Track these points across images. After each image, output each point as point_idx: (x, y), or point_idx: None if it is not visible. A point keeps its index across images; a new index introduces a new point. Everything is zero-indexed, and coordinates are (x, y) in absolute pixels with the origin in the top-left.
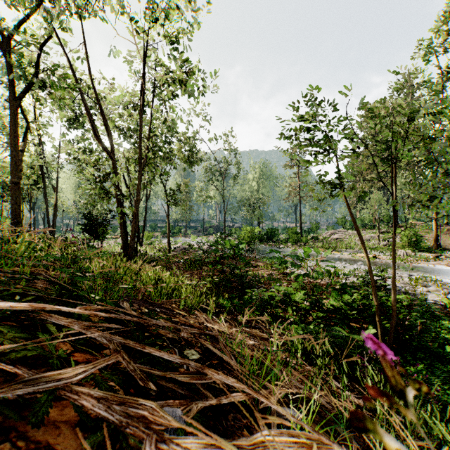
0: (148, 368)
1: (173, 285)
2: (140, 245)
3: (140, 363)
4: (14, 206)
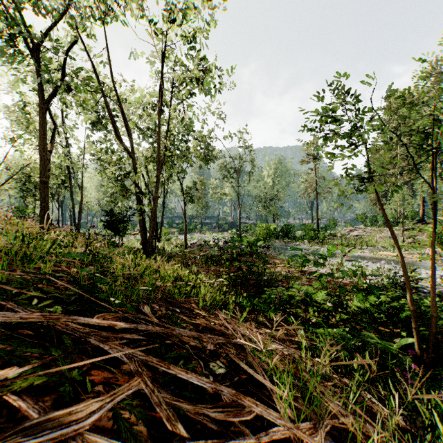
0: (174, 399)
1: (192, 283)
2: (158, 240)
3: (164, 387)
4: (42, 204)
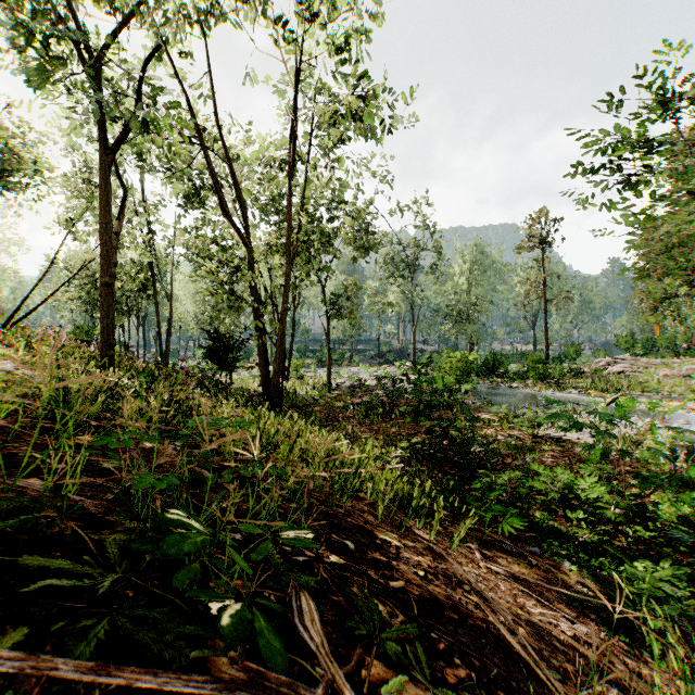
0: None
1: (363, 471)
2: (286, 378)
3: None
4: (104, 321)
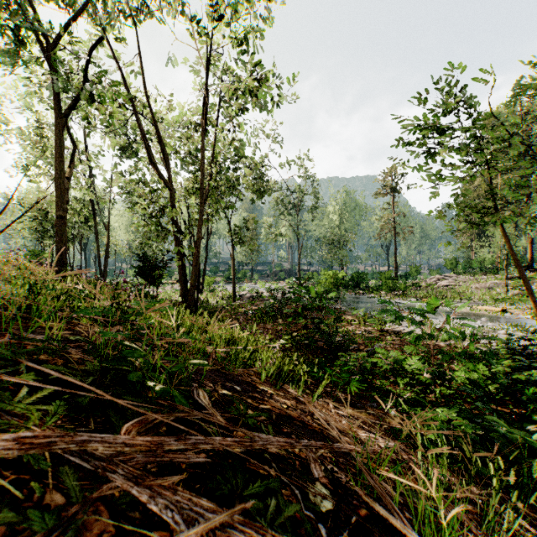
0: None
1: (251, 348)
2: (201, 291)
3: None
4: (58, 244)
